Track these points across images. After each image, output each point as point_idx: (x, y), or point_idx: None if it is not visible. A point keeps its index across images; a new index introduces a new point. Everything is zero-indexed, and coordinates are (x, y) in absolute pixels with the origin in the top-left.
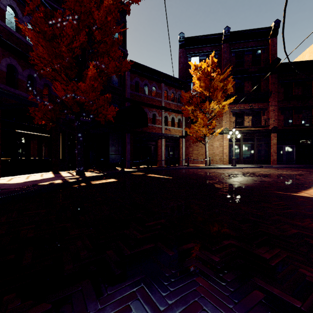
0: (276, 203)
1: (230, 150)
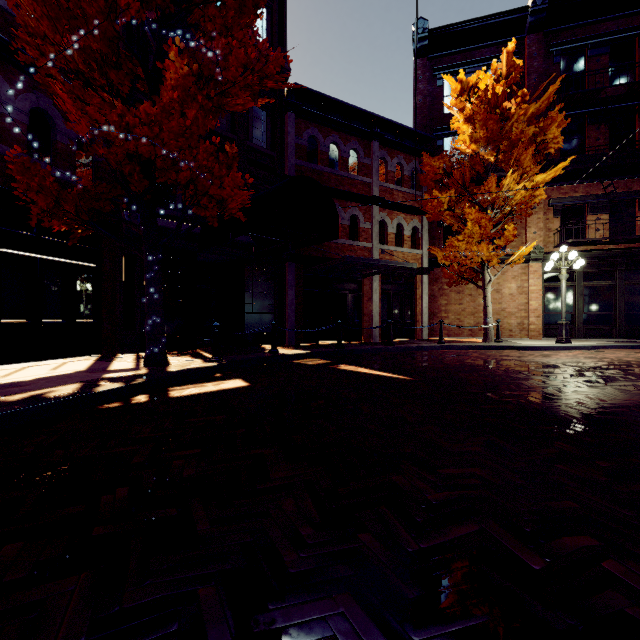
0: None
1: (547, 303)
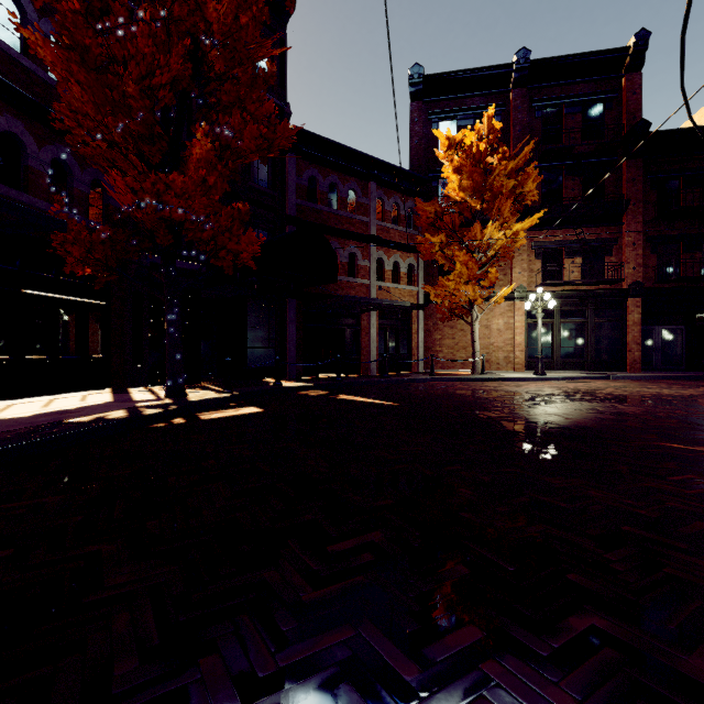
0: (678, 477)
1: (530, 339)
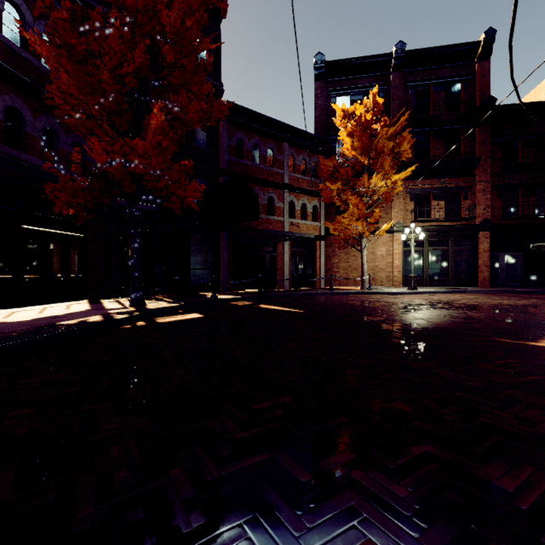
0: (502, 361)
1: (406, 262)
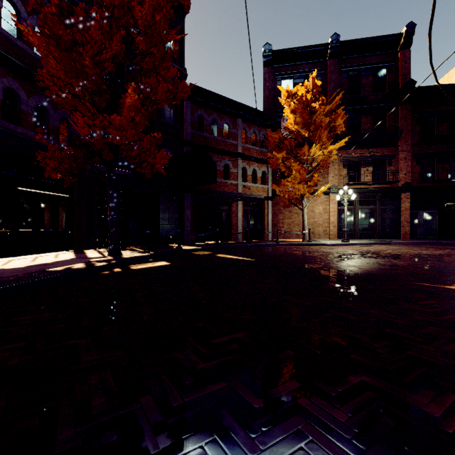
0: (423, 302)
1: (340, 219)
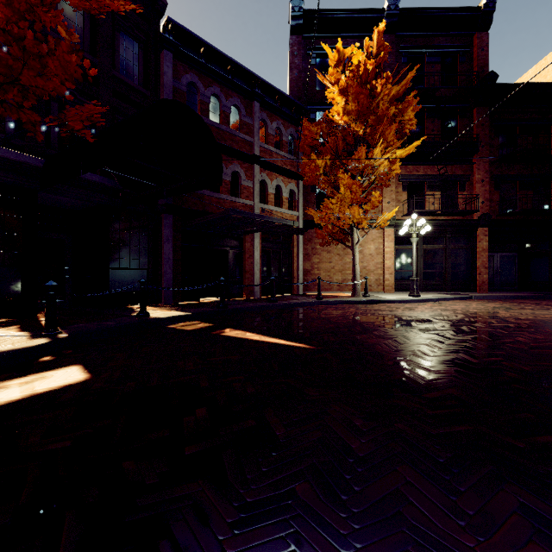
0: None
1: (398, 263)
